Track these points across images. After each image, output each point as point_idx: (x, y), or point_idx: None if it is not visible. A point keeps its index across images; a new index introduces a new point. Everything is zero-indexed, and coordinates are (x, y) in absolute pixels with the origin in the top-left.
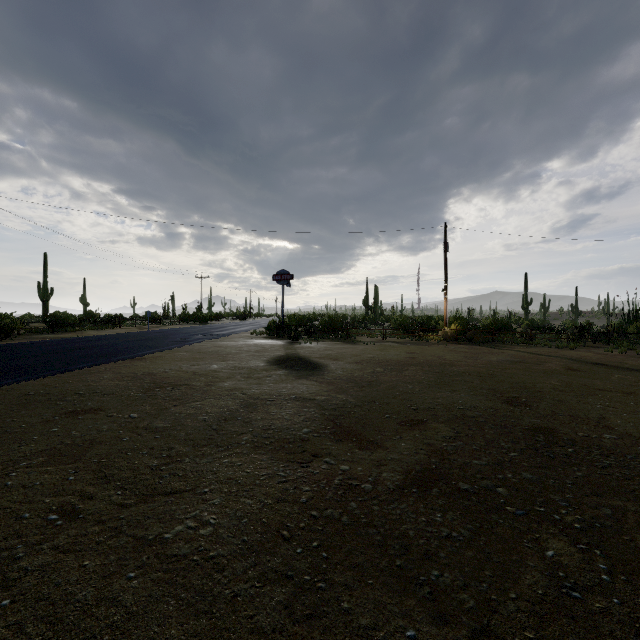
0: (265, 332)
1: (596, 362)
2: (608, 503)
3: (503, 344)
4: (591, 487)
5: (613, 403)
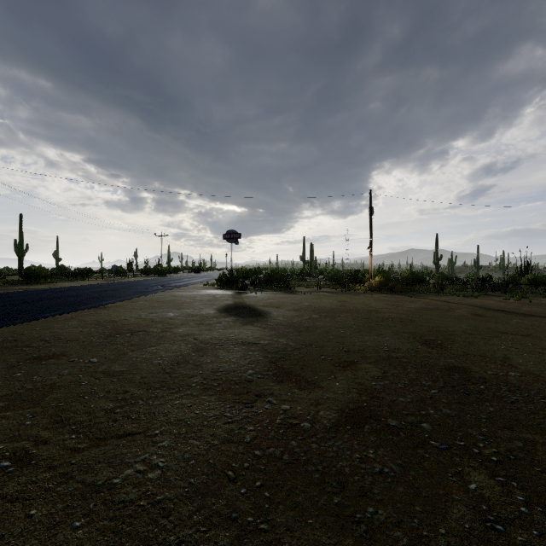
0: (216, 283)
1: (497, 309)
2: (519, 436)
3: (419, 293)
4: (503, 421)
5: (514, 344)
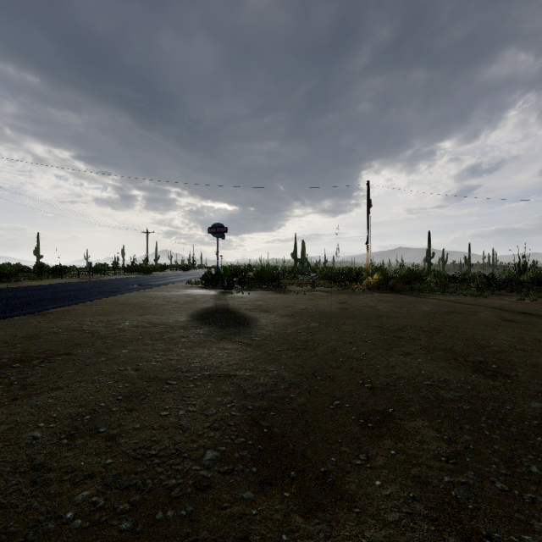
0: (200, 282)
1: (521, 311)
2: None
3: (421, 292)
4: None
5: None
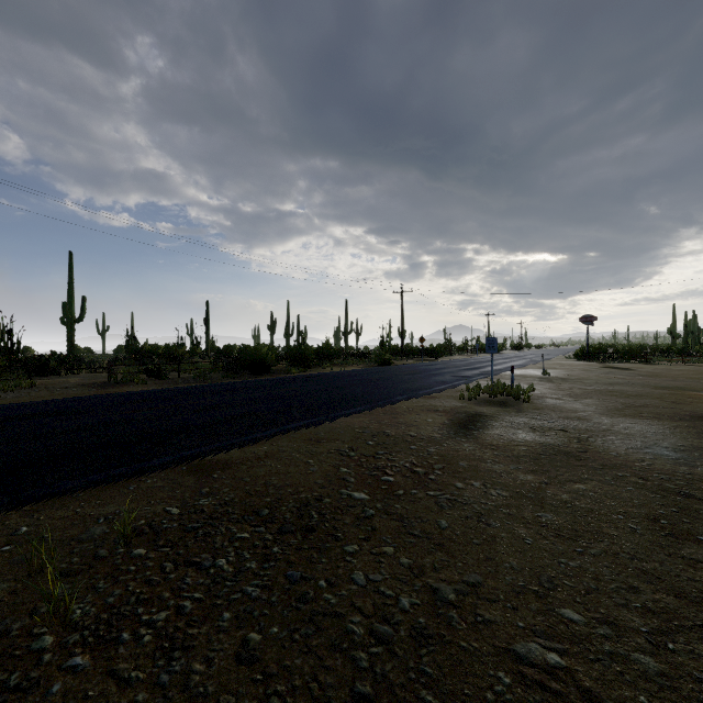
0: (574, 358)
1: None
2: None
3: None
4: None
5: None
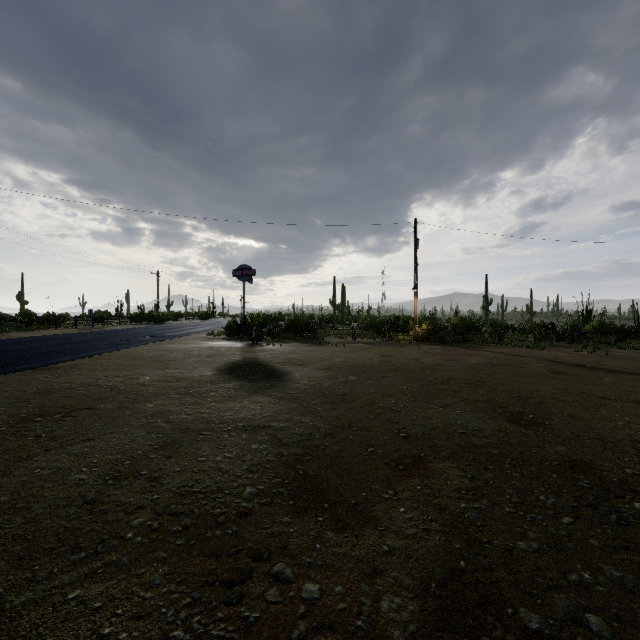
0: (224, 333)
1: (575, 363)
2: None
3: (474, 344)
4: None
5: (632, 417)
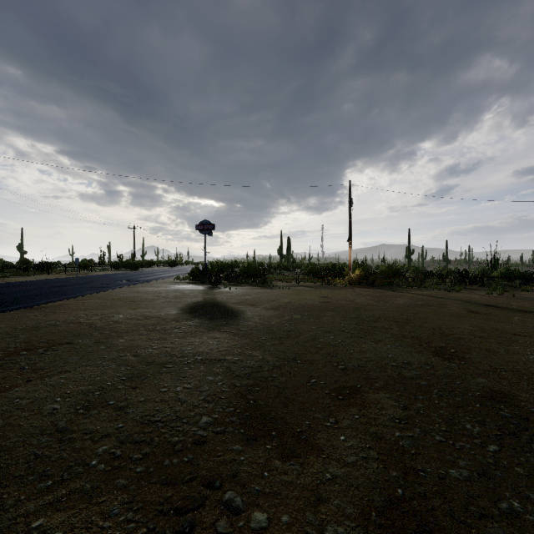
0: (188, 278)
1: (487, 304)
2: None
3: (399, 287)
4: None
5: None
